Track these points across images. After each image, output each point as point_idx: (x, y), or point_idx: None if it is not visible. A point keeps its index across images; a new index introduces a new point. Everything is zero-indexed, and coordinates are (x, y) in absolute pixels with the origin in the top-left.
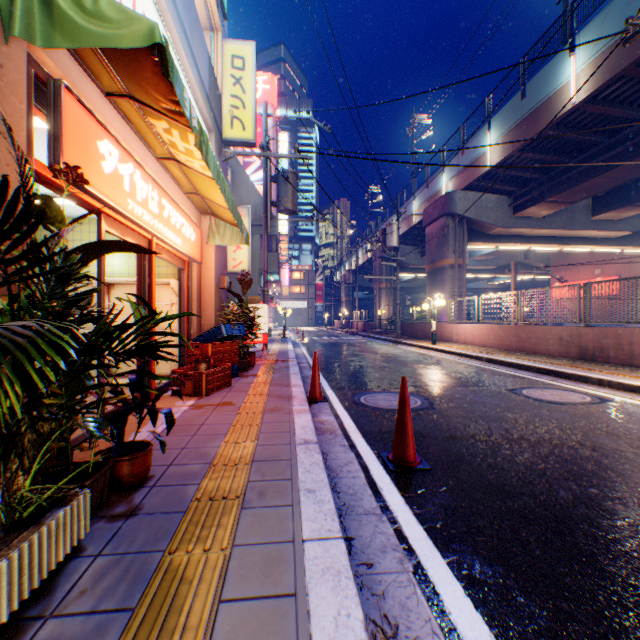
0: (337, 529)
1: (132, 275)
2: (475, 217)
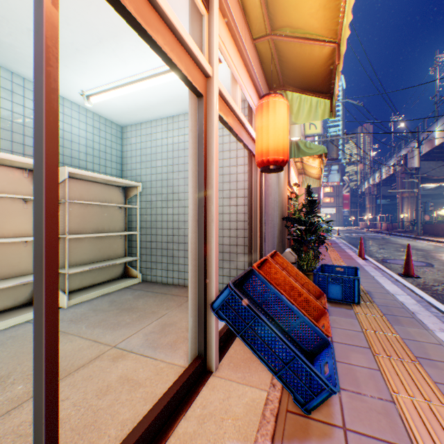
0: (381, 275)
1: None
2: None
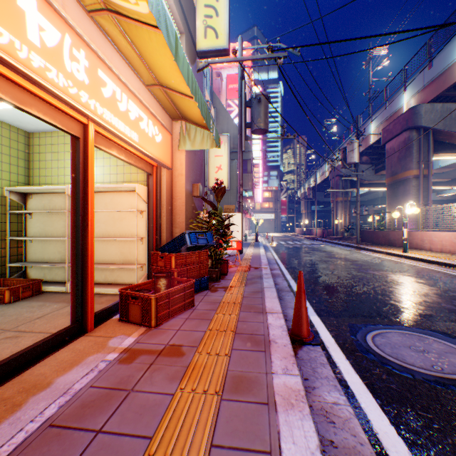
0: None
1: (106, 183)
2: (443, 127)
